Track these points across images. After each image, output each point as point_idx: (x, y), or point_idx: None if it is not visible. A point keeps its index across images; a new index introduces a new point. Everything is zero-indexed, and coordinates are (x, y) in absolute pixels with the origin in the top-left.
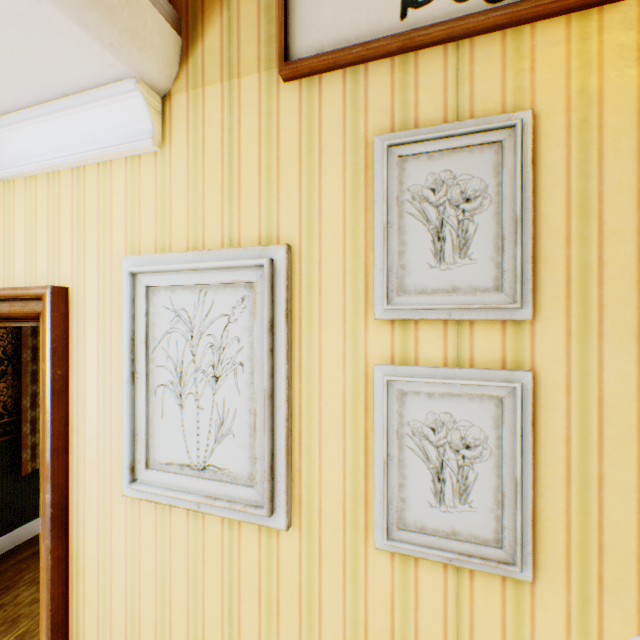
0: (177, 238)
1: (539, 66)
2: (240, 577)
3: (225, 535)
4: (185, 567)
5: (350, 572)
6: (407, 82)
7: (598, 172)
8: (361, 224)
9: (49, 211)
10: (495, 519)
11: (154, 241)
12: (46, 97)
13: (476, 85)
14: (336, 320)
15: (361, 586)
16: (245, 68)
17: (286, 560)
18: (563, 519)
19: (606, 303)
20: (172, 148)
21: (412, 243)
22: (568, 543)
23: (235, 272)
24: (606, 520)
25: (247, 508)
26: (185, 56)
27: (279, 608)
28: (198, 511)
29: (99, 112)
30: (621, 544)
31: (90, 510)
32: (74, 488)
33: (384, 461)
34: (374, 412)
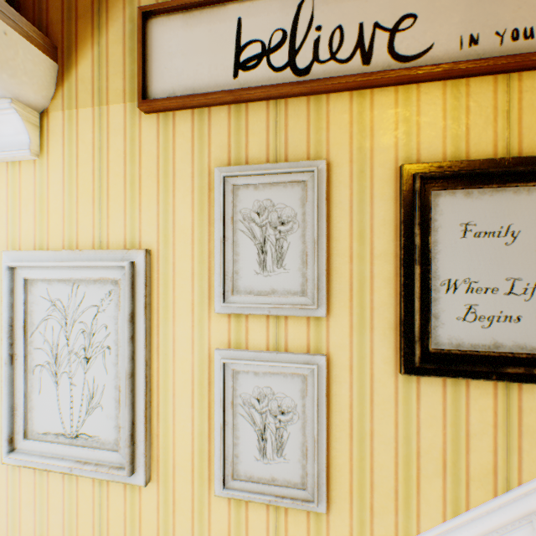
0: (54, 236)
1: (332, 127)
2: (109, 526)
3: (96, 492)
4: (61, 522)
5: (197, 515)
6: (240, 126)
7: (370, 209)
8: (206, 235)
9: None
10: (302, 467)
11: (33, 238)
12: None
13: (290, 135)
14: (187, 312)
15: (206, 526)
16: (113, 97)
17: (147, 509)
18: (348, 464)
19: (375, 305)
20: (50, 158)
21: (243, 254)
22: (351, 482)
23: (103, 270)
24: (375, 463)
25: (111, 470)
26: (61, 79)
27: None
28: (71, 474)
29: None
30: (385, 480)
31: None
32: None
33: (221, 427)
34: (214, 387)
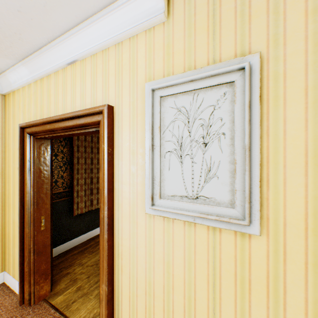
0: (177, 68)
1: None
2: (220, 264)
3: (209, 238)
4: (182, 256)
5: (311, 267)
6: None
7: None
8: None
9: (103, 70)
10: None
11: (162, 72)
12: (107, 2)
13: None
14: (298, 97)
15: None
16: None
17: (256, 256)
18: None
19: None
20: (174, 17)
21: None
22: None
23: (220, 77)
24: None
25: (231, 220)
26: None
27: (250, 286)
28: (193, 222)
29: (134, 5)
30: None
31: (125, 222)
32: (116, 210)
33: None
34: None
